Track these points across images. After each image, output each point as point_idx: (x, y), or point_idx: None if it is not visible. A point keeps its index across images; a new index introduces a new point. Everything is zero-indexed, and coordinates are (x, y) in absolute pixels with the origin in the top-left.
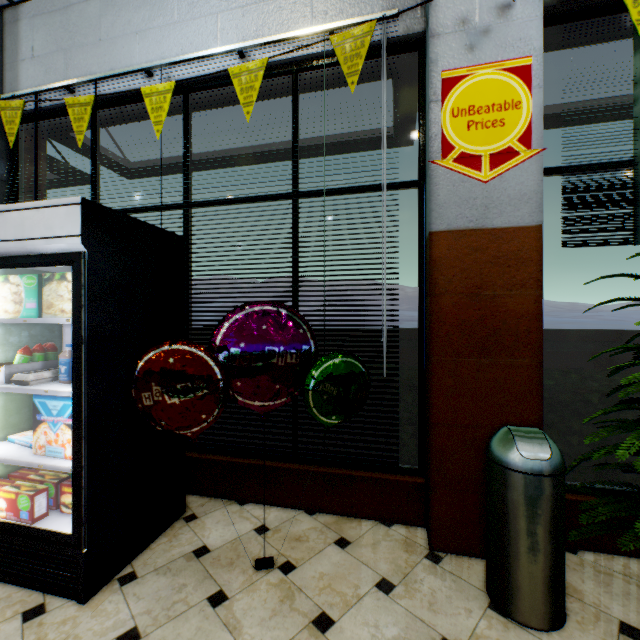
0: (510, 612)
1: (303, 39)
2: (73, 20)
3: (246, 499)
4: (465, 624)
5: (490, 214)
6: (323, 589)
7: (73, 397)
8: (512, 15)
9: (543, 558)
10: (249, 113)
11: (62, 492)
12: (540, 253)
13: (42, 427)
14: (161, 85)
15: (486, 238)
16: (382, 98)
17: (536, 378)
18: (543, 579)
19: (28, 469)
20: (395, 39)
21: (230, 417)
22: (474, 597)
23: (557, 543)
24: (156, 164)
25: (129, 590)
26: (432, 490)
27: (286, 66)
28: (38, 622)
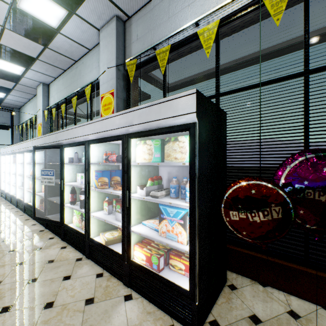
0: None
1: None
2: (155, 13)
3: (265, 283)
4: None
5: None
6: None
7: (189, 209)
8: None
9: None
10: (278, 19)
11: (170, 257)
12: None
13: (164, 221)
14: (210, 25)
15: None
16: None
17: None
18: None
19: (148, 239)
20: None
21: None
22: None
23: None
24: (182, 82)
25: None
26: None
27: None
28: None
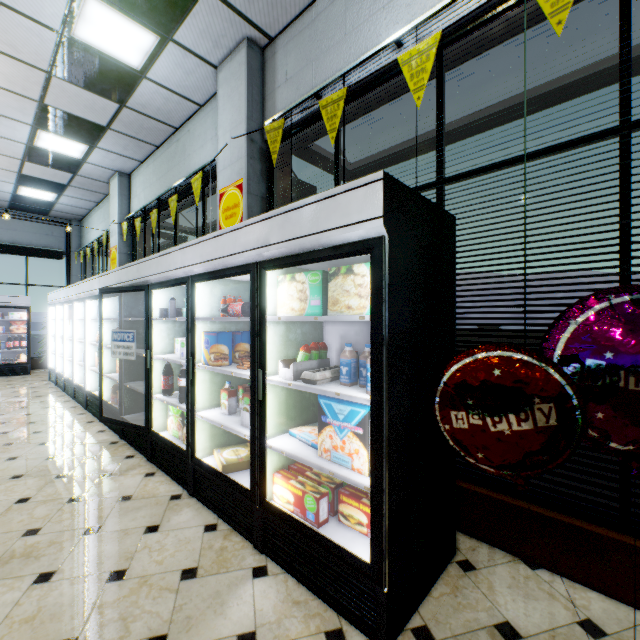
0: None
1: None
2: (319, 29)
3: (536, 561)
4: None
5: None
6: None
7: (371, 406)
8: None
9: None
10: (560, 22)
11: (339, 500)
12: None
13: (327, 430)
14: (422, 43)
15: None
16: None
17: None
18: None
19: (302, 464)
20: None
21: None
22: None
23: None
24: (376, 159)
25: None
26: None
27: None
28: None
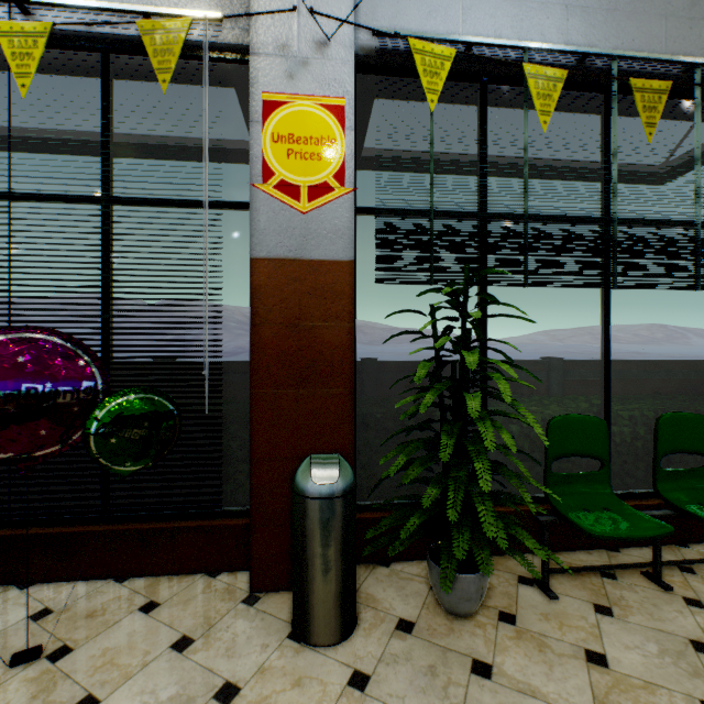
0: (304, 636)
1: (113, 14)
2: None
3: (32, 580)
4: (256, 661)
5: (309, 245)
6: (101, 667)
7: None
8: (328, 54)
9: (330, 577)
10: (25, 86)
11: None
12: (352, 287)
13: None
14: None
15: (305, 269)
16: (204, 106)
17: (349, 406)
18: (330, 597)
19: None
20: (224, 45)
21: (3, 477)
22: (277, 631)
23: (344, 560)
24: None
25: None
26: (253, 529)
27: (93, 41)
28: None
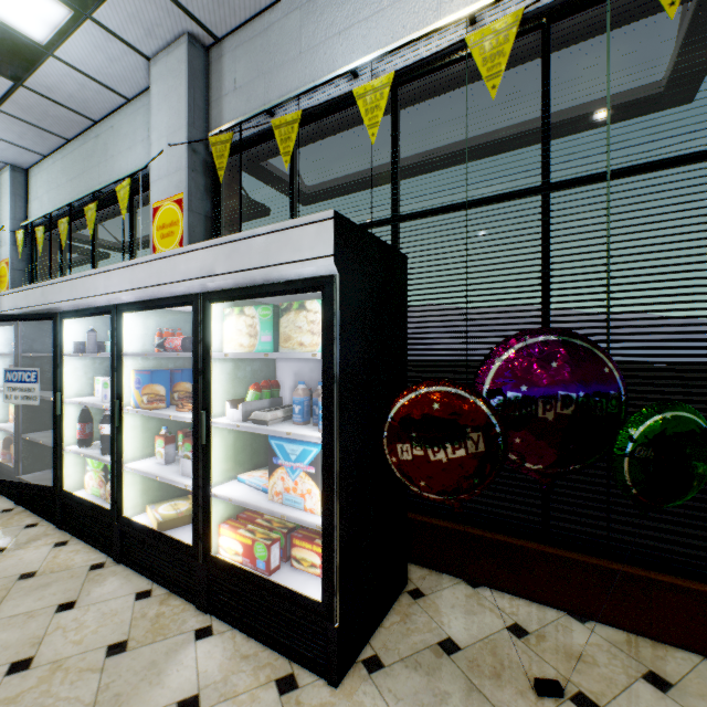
0: None
1: None
2: (273, 40)
3: (477, 580)
4: None
5: None
6: None
7: (322, 444)
8: None
9: None
10: (495, 87)
11: (292, 544)
12: None
13: (279, 472)
14: (377, 80)
15: None
16: None
17: None
18: None
19: (252, 511)
20: None
21: None
22: None
23: None
24: (334, 185)
25: (380, 682)
26: None
27: (533, 20)
28: (295, 699)
